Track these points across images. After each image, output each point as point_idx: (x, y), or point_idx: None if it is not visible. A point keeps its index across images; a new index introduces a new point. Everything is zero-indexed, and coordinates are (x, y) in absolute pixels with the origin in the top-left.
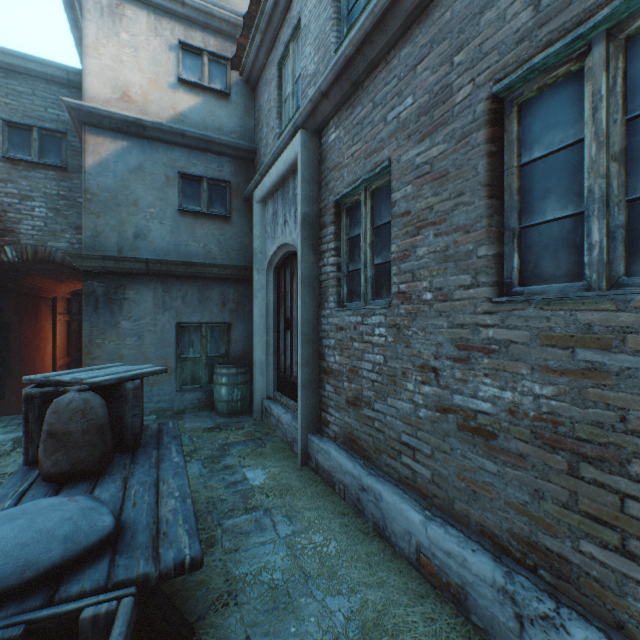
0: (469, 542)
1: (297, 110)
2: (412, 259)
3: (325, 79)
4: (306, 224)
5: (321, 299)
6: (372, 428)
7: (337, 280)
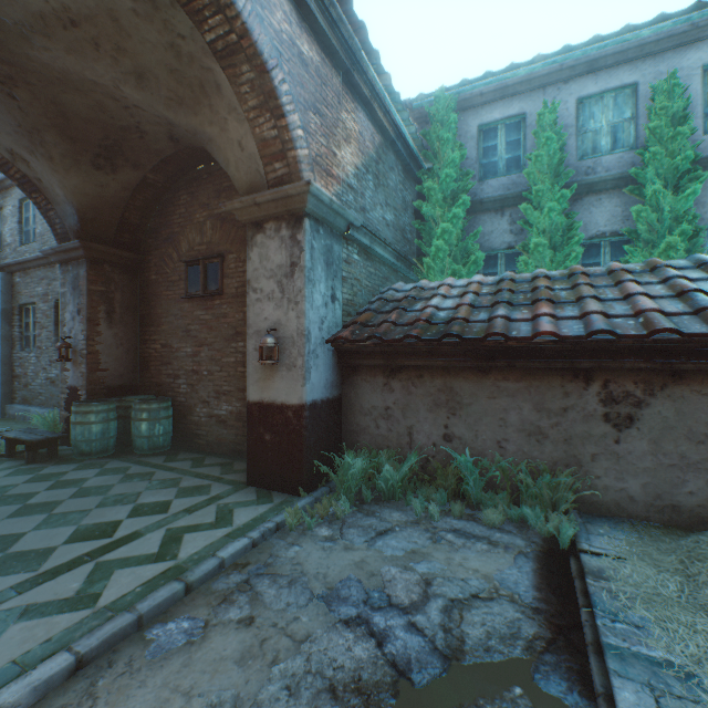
0: (50, 409)
1: (2, 251)
2: (42, 337)
3: (12, 262)
4: (5, 313)
5: (14, 346)
6: (32, 392)
7: (22, 338)
